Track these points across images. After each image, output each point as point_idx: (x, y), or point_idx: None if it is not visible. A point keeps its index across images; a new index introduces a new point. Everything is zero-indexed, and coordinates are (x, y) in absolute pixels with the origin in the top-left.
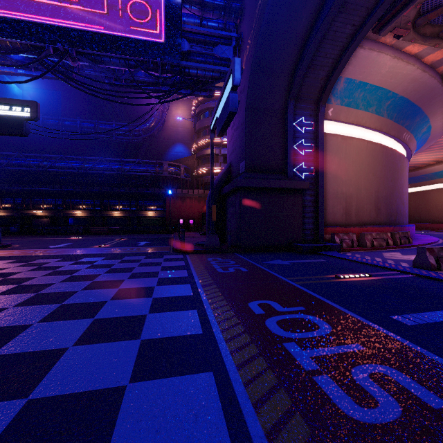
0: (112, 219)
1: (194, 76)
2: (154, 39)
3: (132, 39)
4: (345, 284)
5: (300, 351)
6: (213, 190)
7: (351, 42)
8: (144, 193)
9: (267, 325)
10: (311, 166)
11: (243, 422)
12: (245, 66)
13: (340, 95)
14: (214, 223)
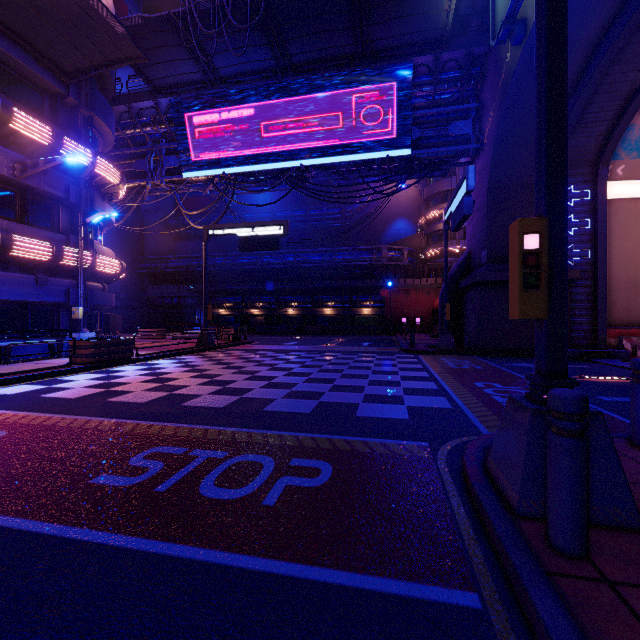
0: (323, 317)
1: (425, 160)
2: (383, 137)
3: (362, 143)
4: (583, 381)
5: (501, 398)
6: (447, 286)
7: (639, 88)
8: (359, 286)
9: (484, 390)
10: (586, 248)
11: (458, 405)
12: (487, 140)
13: (636, 146)
14: (448, 323)
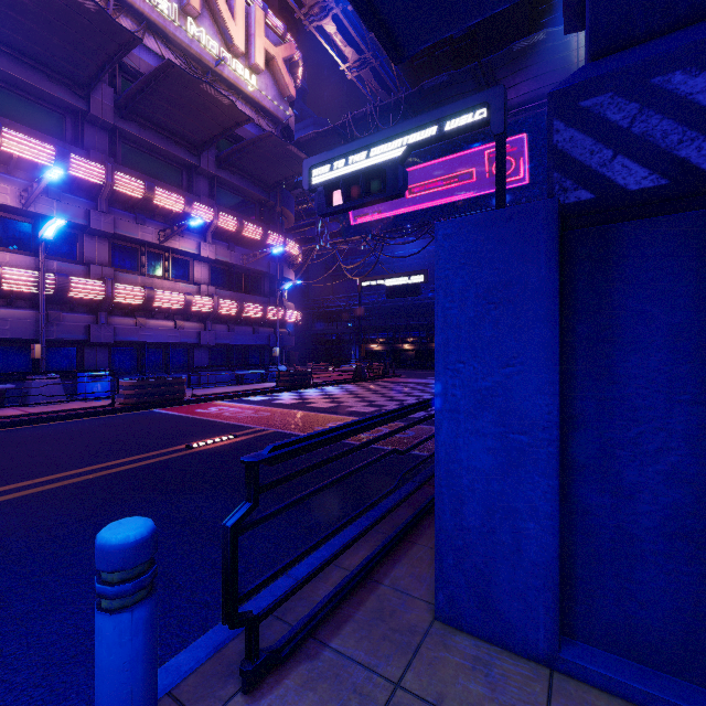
0: None
1: None
2: (518, 184)
3: None
4: None
5: None
6: None
7: None
8: None
9: None
10: None
11: None
12: None
13: None
14: None
